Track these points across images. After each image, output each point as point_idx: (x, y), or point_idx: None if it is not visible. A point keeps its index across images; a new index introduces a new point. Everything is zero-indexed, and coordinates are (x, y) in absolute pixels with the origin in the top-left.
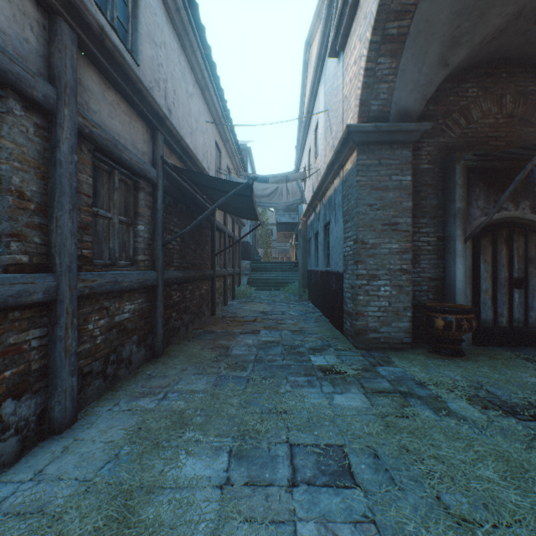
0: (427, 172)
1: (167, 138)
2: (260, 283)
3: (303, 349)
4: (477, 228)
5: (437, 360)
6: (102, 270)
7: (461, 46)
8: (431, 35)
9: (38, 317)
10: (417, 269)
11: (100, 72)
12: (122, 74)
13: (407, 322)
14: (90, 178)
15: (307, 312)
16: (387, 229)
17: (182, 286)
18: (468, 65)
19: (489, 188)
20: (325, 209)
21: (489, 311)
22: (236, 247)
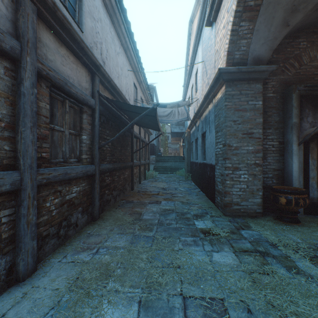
0: (272, 99)
1: (101, 79)
2: (161, 169)
3: (189, 215)
4: (308, 135)
5: (281, 226)
6: (56, 166)
7: (299, 12)
8: (278, 5)
9: (7, 201)
10: (265, 163)
11: (55, 34)
12: (70, 36)
13: (259, 199)
14: (47, 105)
15: (191, 189)
16: (245, 136)
17: (112, 173)
18: (301, 26)
19: (315, 109)
20: (202, 124)
21: (315, 192)
22: (147, 147)
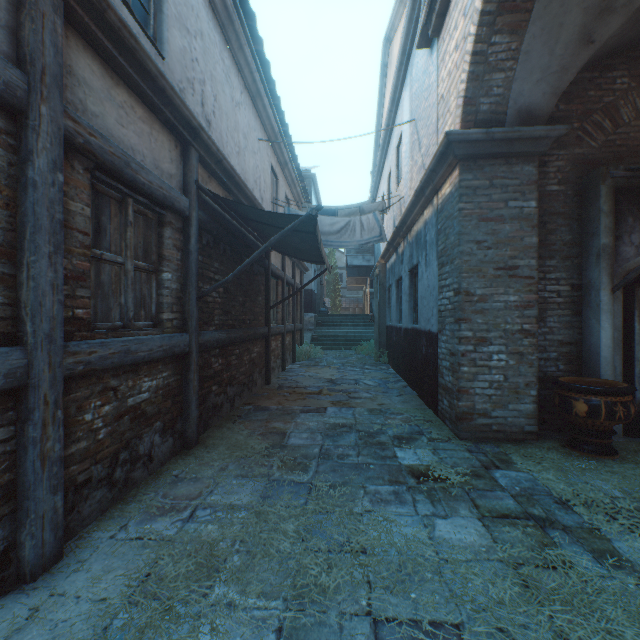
0: (556, 196)
1: (203, 157)
2: (326, 341)
3: (385, 438)
4: (634, 272)
5: (578, 461)
6: (107, 337)
7: (615, 12)
8: None
9: None
10: (542, 329)
11: (104, 60)
12: (136, 64)
13: (530, 404)
14: (87, 208)
15: (387, 381)
16: (502, 274)
17: (225, 349)
18: (617, 45)
19: None
20: (411, 249)
21: None
22: (297, 297)
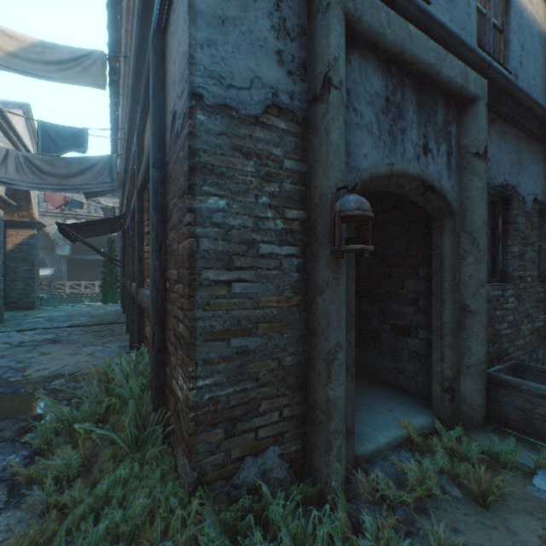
0: None
1: None
2: None
3: (43, 321)
4: None
5: None
6: None
7: None
8: None
9: None
10: None
11: None
12: None
13: None
14: None
15: None
16: None
17: None
18: None
19: None
20: None
21: None
22: None
